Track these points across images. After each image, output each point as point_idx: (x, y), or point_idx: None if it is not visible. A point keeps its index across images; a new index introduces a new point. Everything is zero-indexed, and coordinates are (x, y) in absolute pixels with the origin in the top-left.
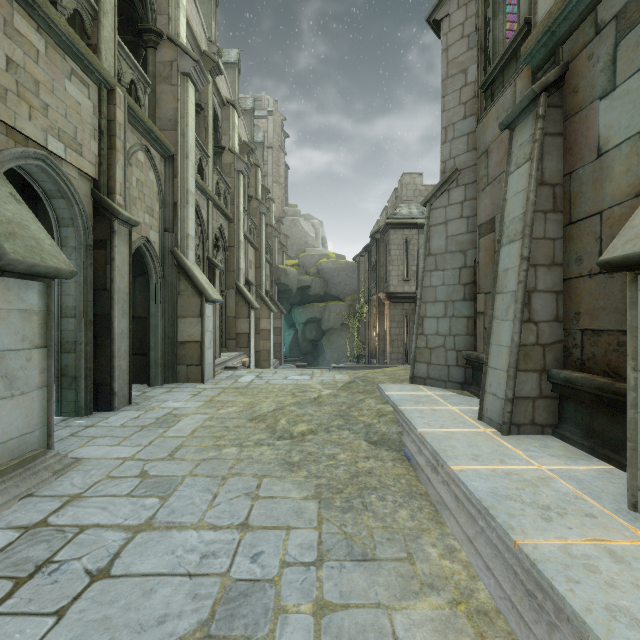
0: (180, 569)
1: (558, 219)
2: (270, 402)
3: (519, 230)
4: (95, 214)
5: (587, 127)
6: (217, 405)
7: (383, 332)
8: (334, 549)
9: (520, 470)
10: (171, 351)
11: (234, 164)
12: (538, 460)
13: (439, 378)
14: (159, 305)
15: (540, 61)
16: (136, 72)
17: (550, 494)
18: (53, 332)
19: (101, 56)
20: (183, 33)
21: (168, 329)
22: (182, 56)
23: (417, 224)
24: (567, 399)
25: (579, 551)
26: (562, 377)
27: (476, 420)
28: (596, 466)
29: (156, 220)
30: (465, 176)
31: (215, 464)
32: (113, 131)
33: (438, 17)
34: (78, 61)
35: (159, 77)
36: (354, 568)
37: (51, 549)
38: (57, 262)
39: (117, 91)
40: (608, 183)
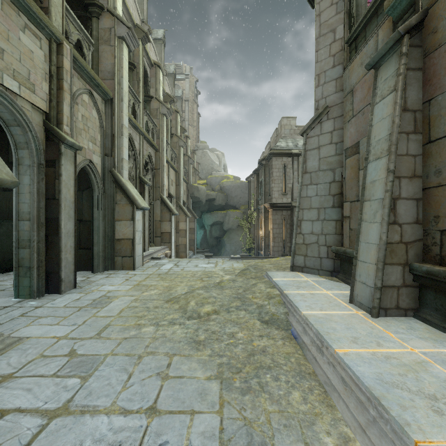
0: None
1: (418, 139)
2: (183, 286)
3: (385, 148)
4: (46, 140)
5: None
6: (142, 288)
7: (267, 231)
8: (235, 438)
9: (397, 353)
10: (110, 246)
11: (159, 109)
12: (409, 343)
13: (313, 267)
14: (100, 211)
15: (401, 12)
16: (82, 33)
17: (432, 381)
18: None
19: (51, 16)
20: (119, 7)
21: (108, 229)
22: (118, 24)
23: (292, 153)
24: (427, 288)
25: None
26: (424, 270)
27: (348, 303)
28: None
29: (98, 147)
30: (334, 111)
31: (134, 343)
32: (61, 75)
33: None
34: (31, 18)
35: (101, 40)
36: None
37: None
38: None
39: (64, 45)
40: None
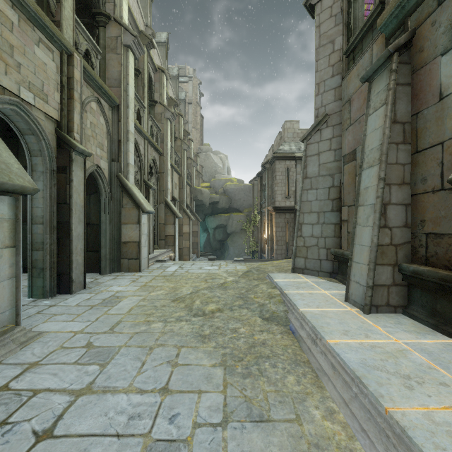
0: (110, 430)
1: (407, 149)
2: (188, 287)
3: (377, 157)
4: (58, 147)
5: (431, 77)
6: (149, 289)
7: (271, 234)
8: (236, 411)
9: (382, 343)
10: (116, 249)
11: (163, 113)
12: (395, 335)
13: (313, 269)
14: (107, 215)
15: (392, 30)
16: (90, 43)
17: (408, 365)
18: (20, 235)
19: (62, 29)
20: (125, 16)
21: (114, 232)
22: (124, 33)
23: (295, 157)
24: (414, 286)
25: (440, 418)
26: (411, 270)
27: (343, 301)
28: (441, 340)
29: (105, 153)
30: (333, 119)
31: (145, 336)
32: (72, 85)
33: (313, 2)
34: (44, 32)
35: (108, 48)
36: (253, 429)
37: (8, 411)
38: (23, 181)
39: (75, 56)
40: (448, 120)
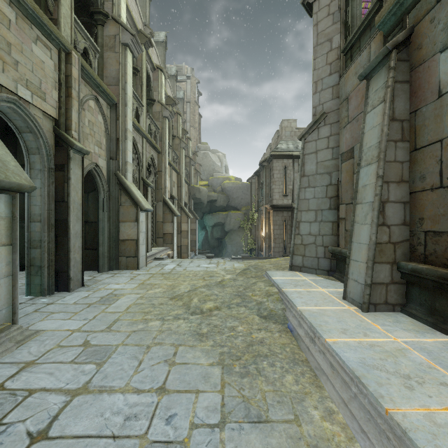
0: (106, 431)
1: (405, 147)
2: (186, 284)
3: (375, 155)
4: (56, 145)
5: (429, 75)
6: (147, 287)
7: (268, 232)
8: (234, 411)
9: (381, 342)
10: (115, 246)
11: (162, 112)
12: (393, 333)
13: (311, 267)
14: (106, 213)
15: (390, 27)
16: (88, 42)
17: (408, 364)
18: (17, 233)
19: (60, 27)
20: (124, 15)
21: (112, 230)
22: (123, 31)
23: (293, 155)
24: (413, 285)
25: (442, 419)
26: (410, 268)
27: (341, 300)
28: (440, 339)
29: (103, 151)
30: (331, 117)
31: (142, 335)
32: (70, 84)
33: (310, 0)
34: (42, 30)
35: (106, 47)
36: (251, 430)
37: (2, 412)
38: (19, 179)
39: (73, 54)
40: (447, 117)
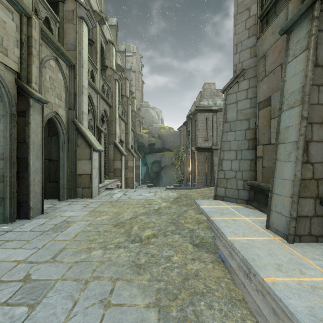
0: None
1: None
2: (129, 212)
3: (298, 99)
4: (18, 95)
5: None
6: (96, 214)
7: (194, 168)
8: None
9: (321, 283)
10: (73, 180)
11: (113, 75)
12: None
13: (232, 197)
14: (65, 153)
15: None
16: (49, 12)
17: None
18: None
19: None
20: None
21: (71, 167)
22: (79, 7)
23: (212, 110)
24: None
25: None
26: None
27: (265, 229)
28: None
29: (63, 102)
30: (249, 73)
31: (83, 267)
32: (30, 43)
33: None
34: None
35: (66, 19)
36: None
37: None
38: None
39: (33, 18)
40: None
